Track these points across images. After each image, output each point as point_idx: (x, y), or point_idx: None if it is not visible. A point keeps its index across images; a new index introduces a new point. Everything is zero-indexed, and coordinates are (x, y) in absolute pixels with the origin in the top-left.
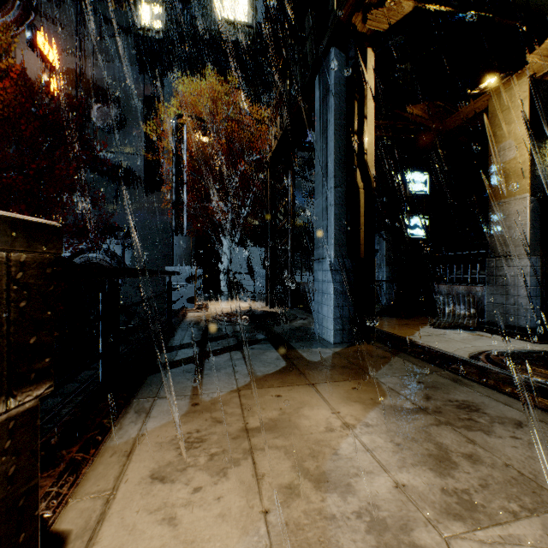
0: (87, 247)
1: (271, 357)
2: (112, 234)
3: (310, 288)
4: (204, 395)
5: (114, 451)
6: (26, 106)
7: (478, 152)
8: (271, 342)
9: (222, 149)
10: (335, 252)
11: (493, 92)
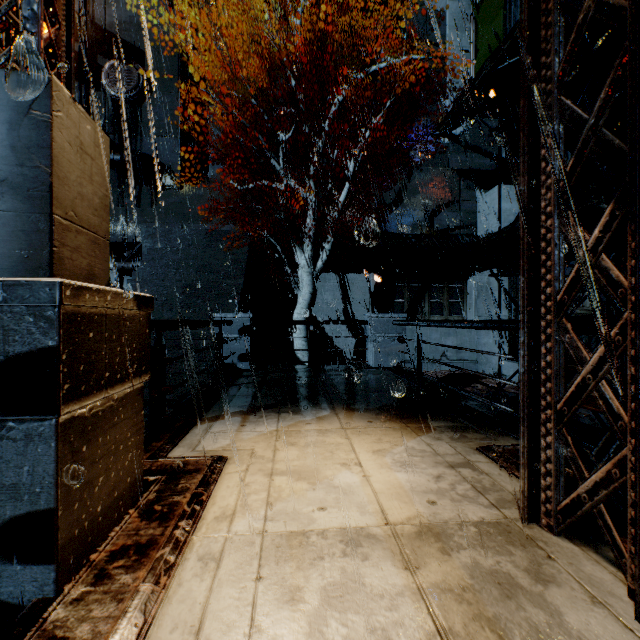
0: None
1: None
2: (118, 255)
3: None
4: None
5: None
6: None
7: None
8: None
9: None
10: None
11: None
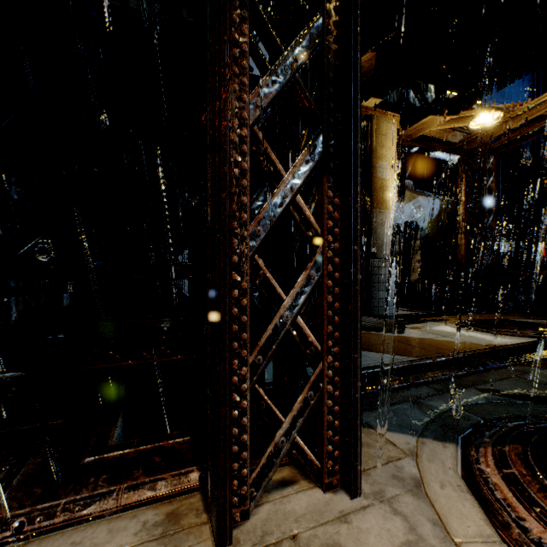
0: None
1: None
2: None
3: None
4: None
5: None
6: None
7: None
8: None
9: None
10: None
11: (368, 109)
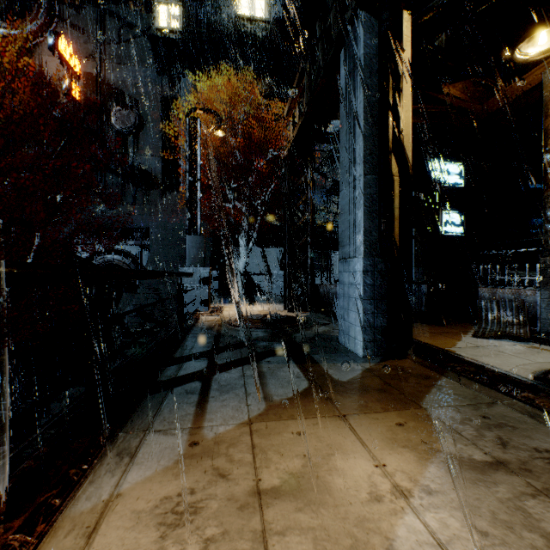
0: (106, 248)
1: (290, 374)
2: (130, 235)
3: (331, 290)
4: (206, 428)
5: (72, 526)
6: (49, 111)
7: (521, 139)
8: (289, 353)
9: (239, 148)
10: (364, 250)
11: (549, 63)
